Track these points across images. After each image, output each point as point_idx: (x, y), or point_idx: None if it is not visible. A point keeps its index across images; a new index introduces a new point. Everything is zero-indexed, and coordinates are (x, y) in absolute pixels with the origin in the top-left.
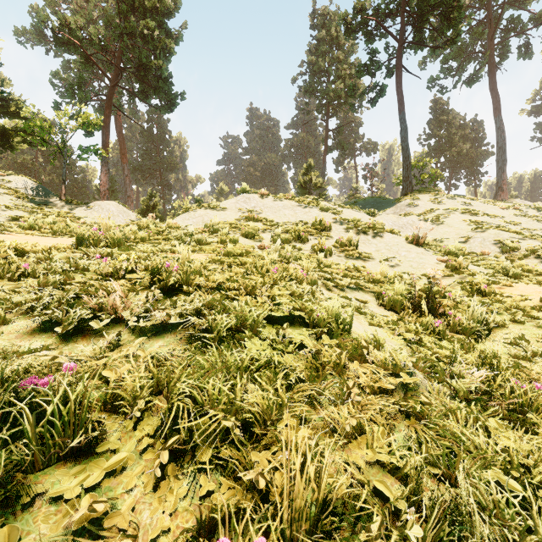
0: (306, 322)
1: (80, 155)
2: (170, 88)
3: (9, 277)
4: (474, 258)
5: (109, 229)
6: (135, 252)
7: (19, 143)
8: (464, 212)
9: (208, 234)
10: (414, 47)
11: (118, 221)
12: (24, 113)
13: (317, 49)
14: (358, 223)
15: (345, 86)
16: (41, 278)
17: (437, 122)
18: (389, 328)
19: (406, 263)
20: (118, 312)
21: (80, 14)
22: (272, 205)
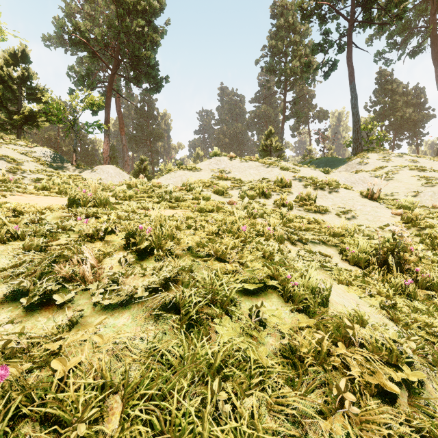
0: (279, 289)
1: (87, 129)
2: (157, 73)
3: (0, 238)
4: (426, 211)
5: (107, 188)
6: (116, 212)
7: (43, 122)
8: (412, 168)
9: (185, 191)
10: (363, 26)
11: (115, 181)
12: (45, 97)
13: (276, 35)
14: (315, 180)
15: (301, 64)
16: (25, 239)
17: (382, 91)
18: (357, 285)
19: (362, 216)
20: (87, 279)
21: (89, 21)
22: (239, 166)
